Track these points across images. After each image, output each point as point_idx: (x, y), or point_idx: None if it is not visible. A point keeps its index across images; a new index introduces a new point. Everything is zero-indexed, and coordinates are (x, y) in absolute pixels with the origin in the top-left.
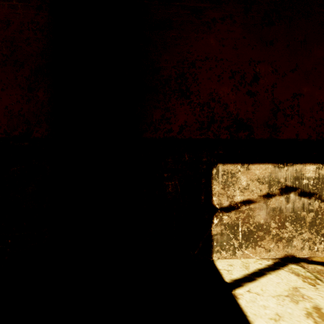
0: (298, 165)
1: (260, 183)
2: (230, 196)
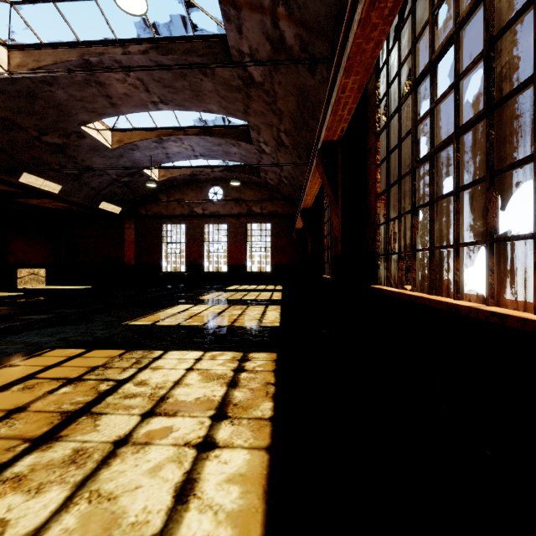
0: (34, 269)
1: (27, 273)
2: (21, 275)
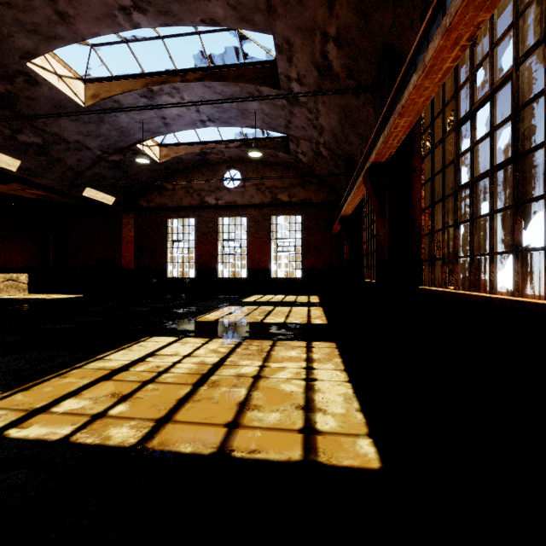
0: (12, 274)
1: (2, 278)
2: None
